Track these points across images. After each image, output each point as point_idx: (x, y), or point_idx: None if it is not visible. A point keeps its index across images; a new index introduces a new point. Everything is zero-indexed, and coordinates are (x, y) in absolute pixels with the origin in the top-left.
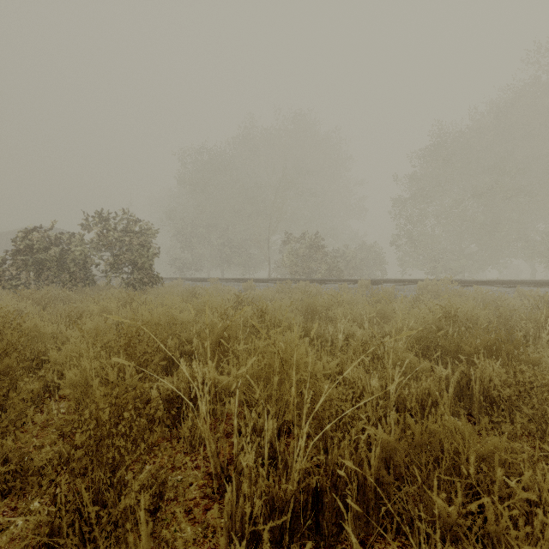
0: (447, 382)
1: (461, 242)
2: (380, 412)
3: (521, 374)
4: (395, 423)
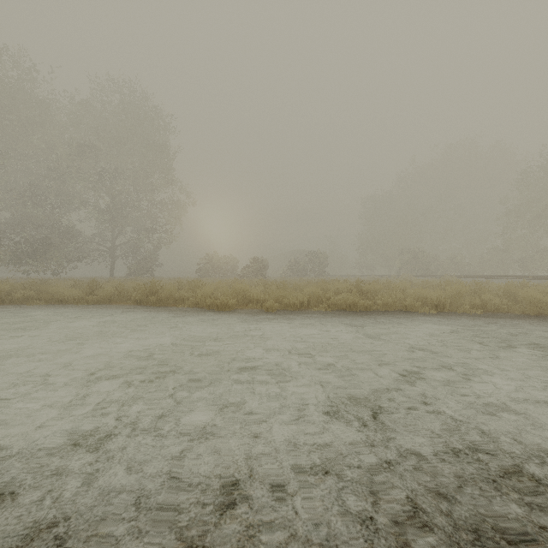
0: None
1: None
2: None
3: None
4: None
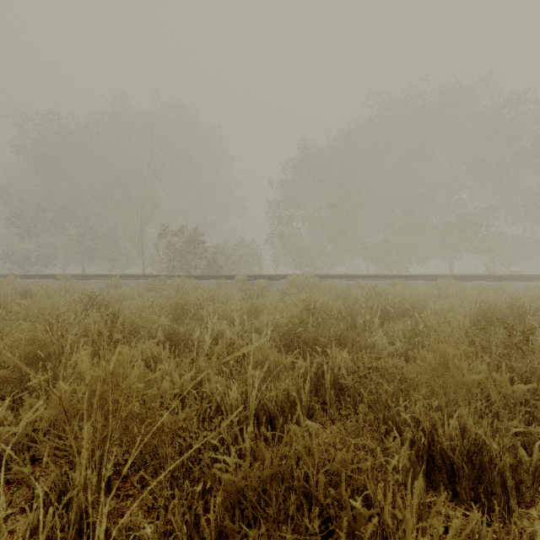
0: (306, 374)
1: (321, 243)
2: (236, 429)
3: (362, 359)
4: (255, 433)
